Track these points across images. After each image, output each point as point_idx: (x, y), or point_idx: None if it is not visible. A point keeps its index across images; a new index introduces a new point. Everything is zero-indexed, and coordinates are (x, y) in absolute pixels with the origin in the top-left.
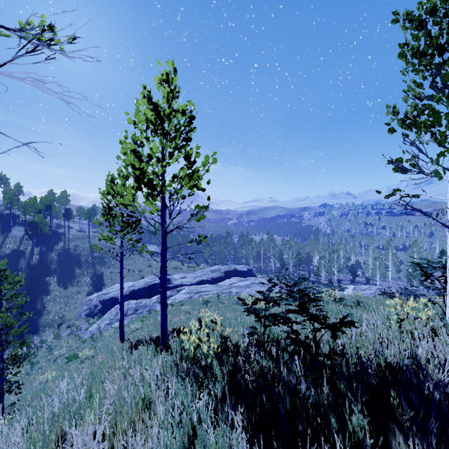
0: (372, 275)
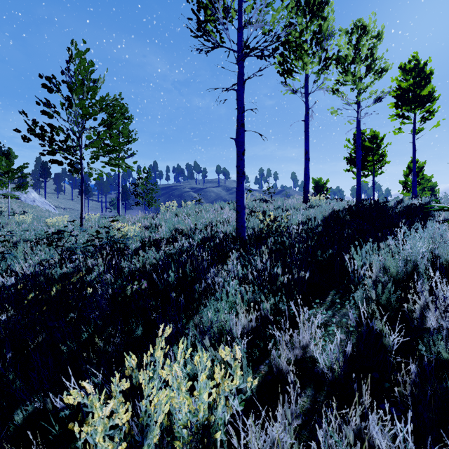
0: None
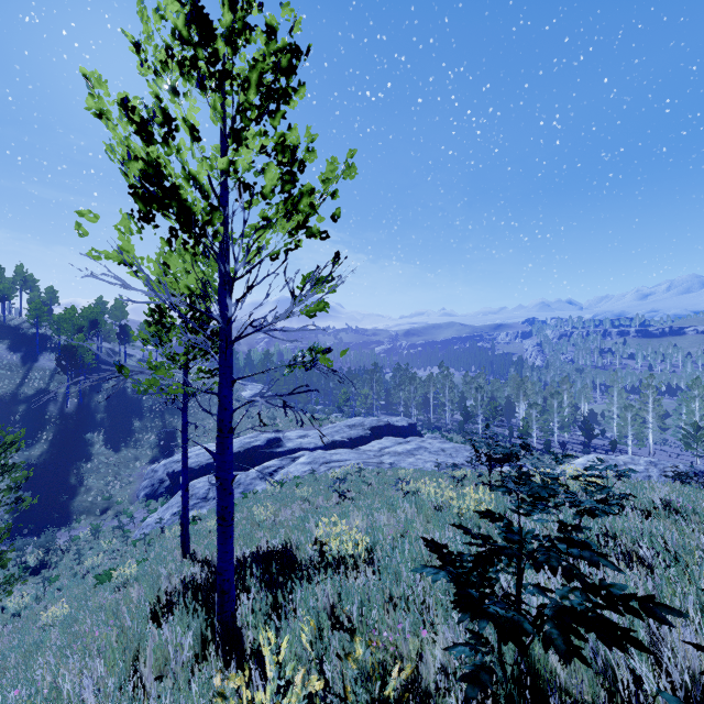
0: (620, 435)
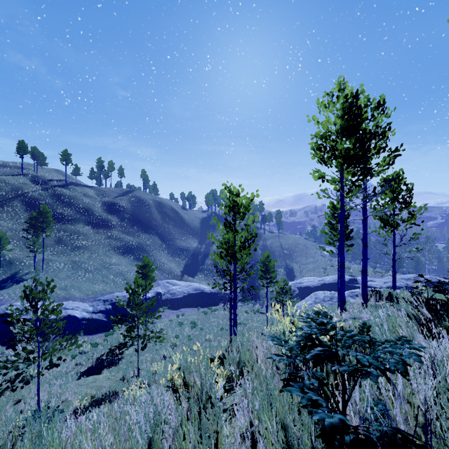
0: None
